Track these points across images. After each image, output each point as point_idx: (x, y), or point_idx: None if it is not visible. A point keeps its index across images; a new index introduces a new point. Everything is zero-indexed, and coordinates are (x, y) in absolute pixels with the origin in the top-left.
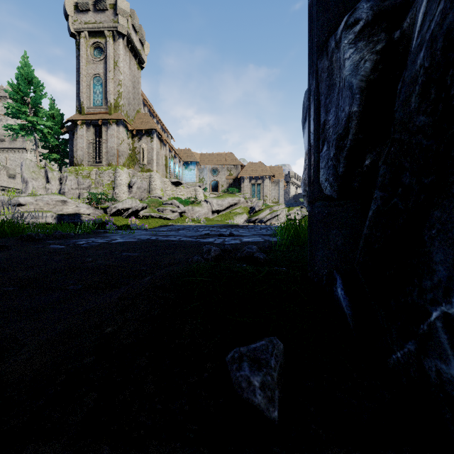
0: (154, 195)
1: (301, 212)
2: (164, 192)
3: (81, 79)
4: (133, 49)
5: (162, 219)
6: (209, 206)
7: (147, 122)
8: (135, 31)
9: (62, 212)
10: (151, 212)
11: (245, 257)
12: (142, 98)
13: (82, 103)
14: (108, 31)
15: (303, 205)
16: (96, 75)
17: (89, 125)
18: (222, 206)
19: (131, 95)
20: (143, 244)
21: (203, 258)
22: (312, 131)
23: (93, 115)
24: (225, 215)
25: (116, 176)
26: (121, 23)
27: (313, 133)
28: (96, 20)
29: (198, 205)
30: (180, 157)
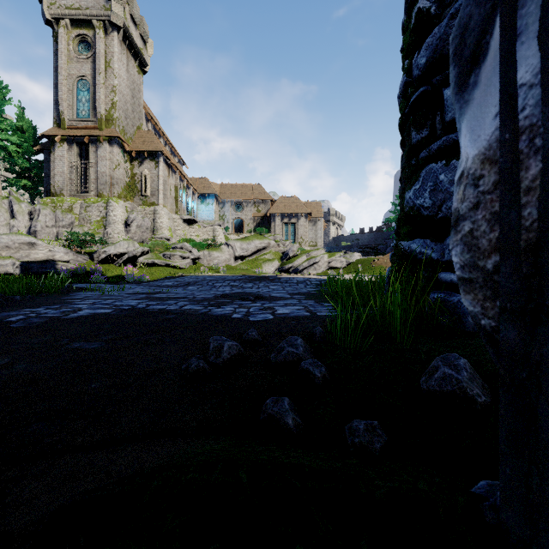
0: (160, 236)
1: (345, 259)
2: (174, 232)
3: (61, 81)
4: (131, 46)
5: (169, 268)
6: (231, 250)
7: (151, 142)
8: (134, 24)
9: (29, 258)
10: (154, 258)
11: (285, 363)
12: (145, 112)
13: (62, 114)
14: (98, 21)
15: (347, 249)
16: (81, 77)
17: (72, 142)
18: (247, 250)
19: (129, 106)
20: (119, 320)
21: (208, 362)
22: (530, 78)
23: (77, 130)
24: (251, 262)
25: (109, 211)
26: (115, 12)
27: (542, 82)
28: (80, 5)
29: (217, 249)
30: (195, 188)
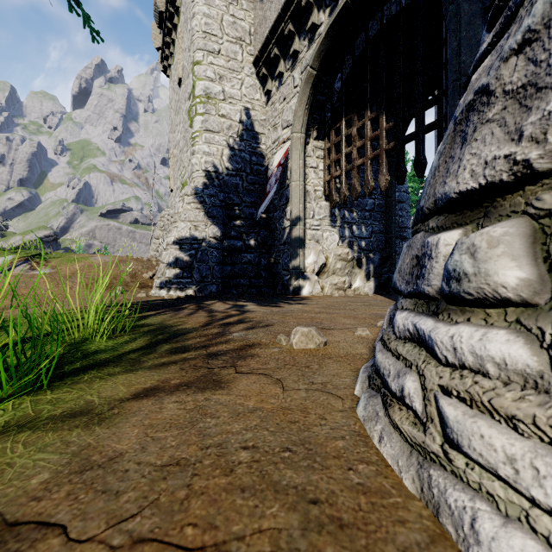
0: None
1: None
2: None
3: None
4: None
5: None
6: None
7: None
8: None
9: None
10: None
11: None
12: None
13: None
14: None
15: None
16: None
17: None
18: None
19: None
20: None
21: None
22: None
23: None
24: None
25: None
26: None
27: None
28: None
29: None
30: None
